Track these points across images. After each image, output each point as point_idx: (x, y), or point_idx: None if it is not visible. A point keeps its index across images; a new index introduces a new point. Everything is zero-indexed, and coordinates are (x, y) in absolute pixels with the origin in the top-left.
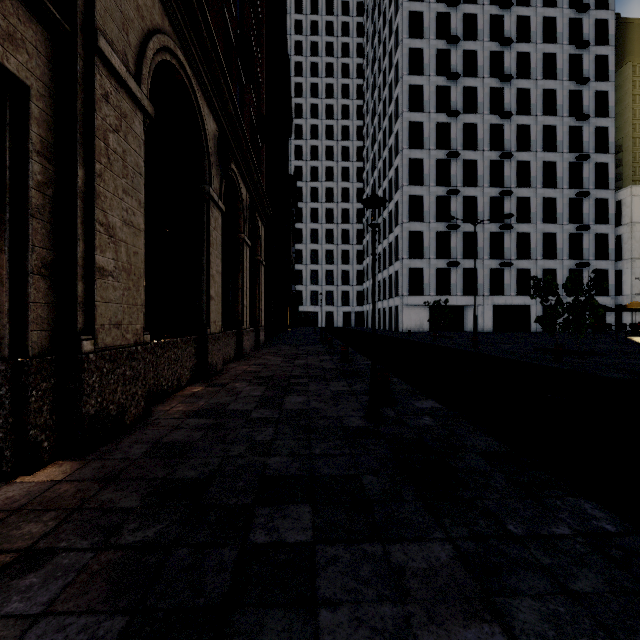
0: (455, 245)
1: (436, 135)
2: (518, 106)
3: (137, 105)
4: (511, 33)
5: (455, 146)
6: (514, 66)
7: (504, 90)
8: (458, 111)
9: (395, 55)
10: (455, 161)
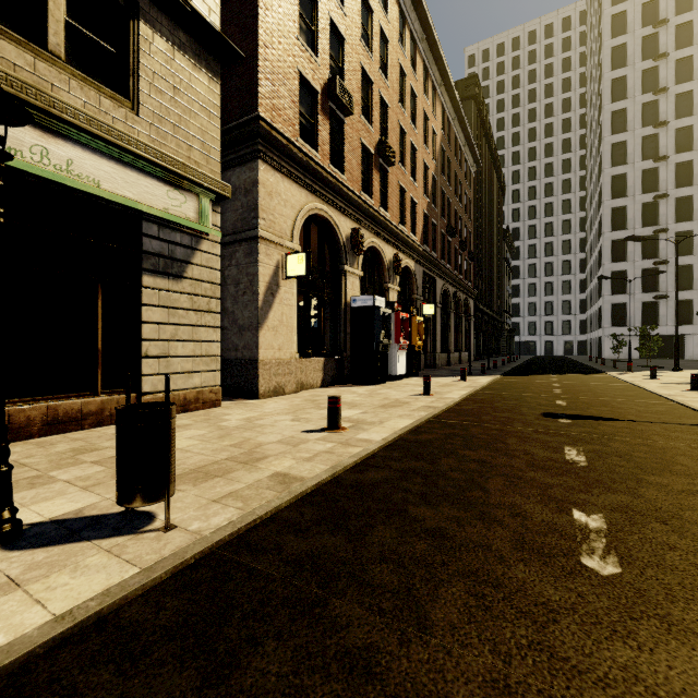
0: (665, 279)
1: (642, 181)
2: None
3: (440, 308)
4: None
5: (665, 187)
6: None
7: None
8: (666, 156)
9: (600, 115)
10: (665, 201)
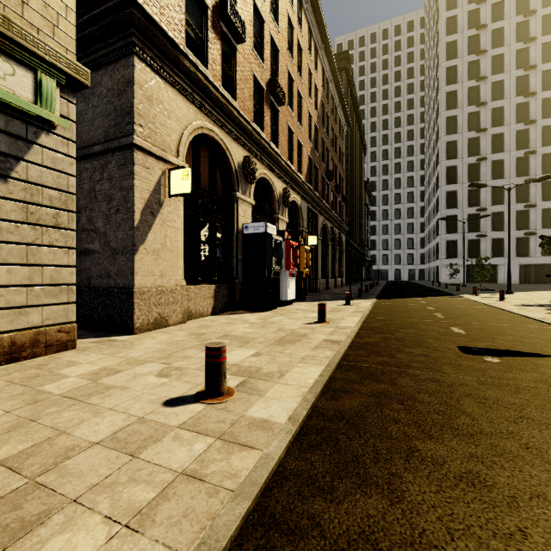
0: (484, 222)
1: (468, 147)
2: (544, 111)
3: (320, 240)
4: (536, 58)
5: (484, 152)
6: (539, 82)
7: (529, 103)
8: (485, 128)
9: (438, 95)
10: (484, 163)
